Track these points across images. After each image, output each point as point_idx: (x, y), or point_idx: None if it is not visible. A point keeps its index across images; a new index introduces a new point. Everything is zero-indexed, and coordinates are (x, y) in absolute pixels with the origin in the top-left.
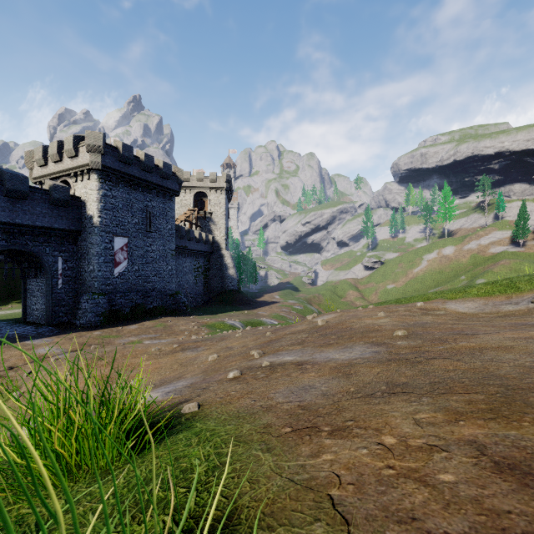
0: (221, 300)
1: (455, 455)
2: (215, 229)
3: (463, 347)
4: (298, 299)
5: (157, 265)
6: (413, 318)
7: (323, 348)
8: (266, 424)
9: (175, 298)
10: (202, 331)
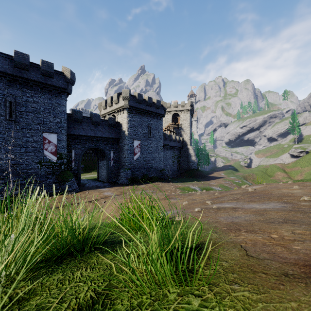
0: (187, 175)
1: (306, 243)
2: (184, 134)
3: None
4: (237, 176)
5: (153, 154)
6: None
7: (249, 202)
8: (215, 226)
9: (162, 172)
10: (177, 191)
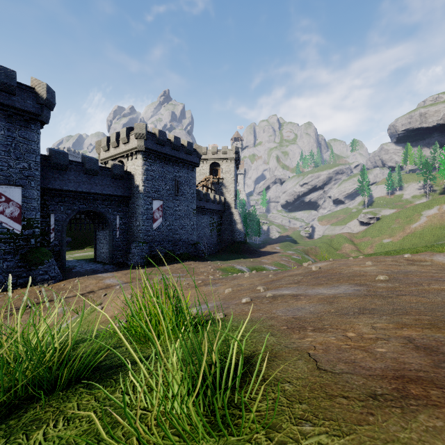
0: (231, 250)
1: (391, 342)
2: (226, 192)
3: (433, 289)
4: (296, 250)
5: (182, 221)
6: (398, 267)
7: (314, 286)
8: (270, 325)
9: (196, 247)
10: (217, 273)
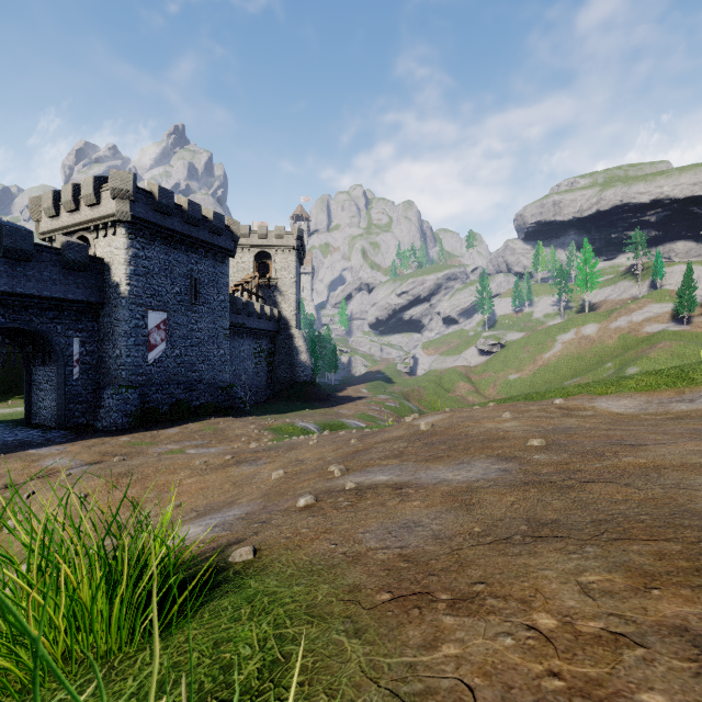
0: (290, 395)
1: (658, 654)
2: (282, 301)
3: (630, 465)
4: (391, 393)
5: (205, 349)
6: (551, 421)
7: (429, 463)
8: (352, 585)
9: (229, 392)
10: (264, 437)
